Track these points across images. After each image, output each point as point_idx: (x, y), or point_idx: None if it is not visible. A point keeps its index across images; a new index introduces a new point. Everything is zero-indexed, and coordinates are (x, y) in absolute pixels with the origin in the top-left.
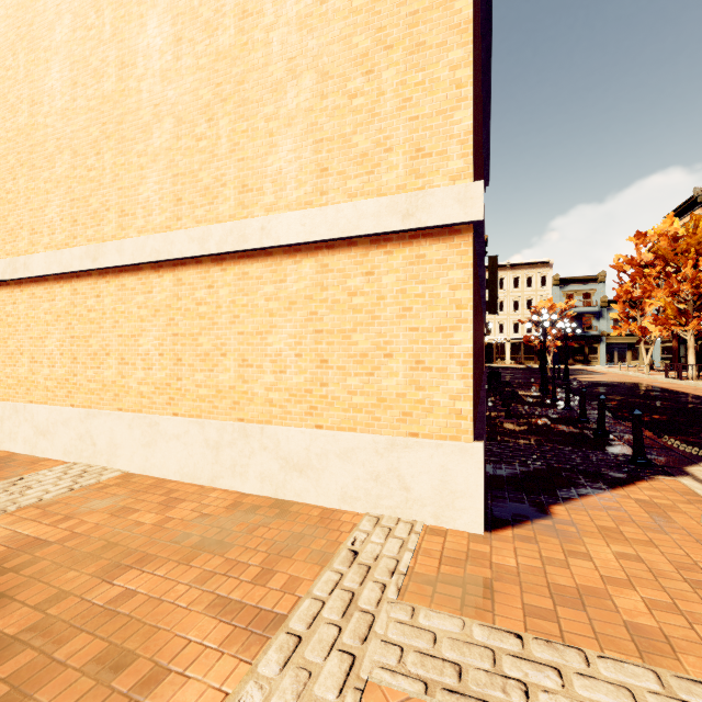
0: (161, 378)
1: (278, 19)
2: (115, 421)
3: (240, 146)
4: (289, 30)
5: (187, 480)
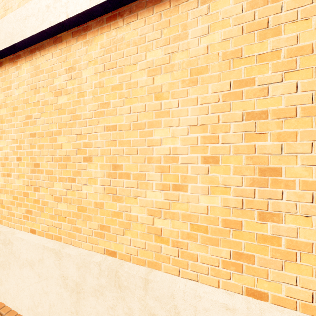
0: (19, 187)
1: None
2: None
3: None
4: None
5: None
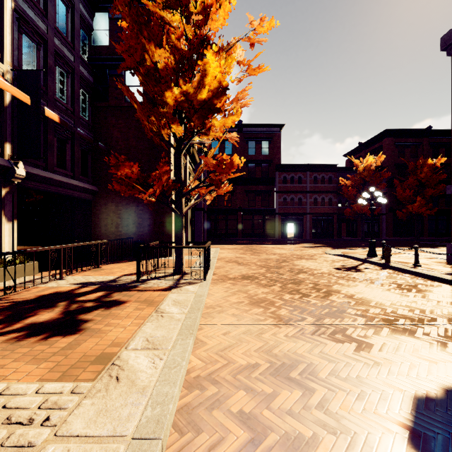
0: None
1: None
2: None
3: None
4: None
5: None
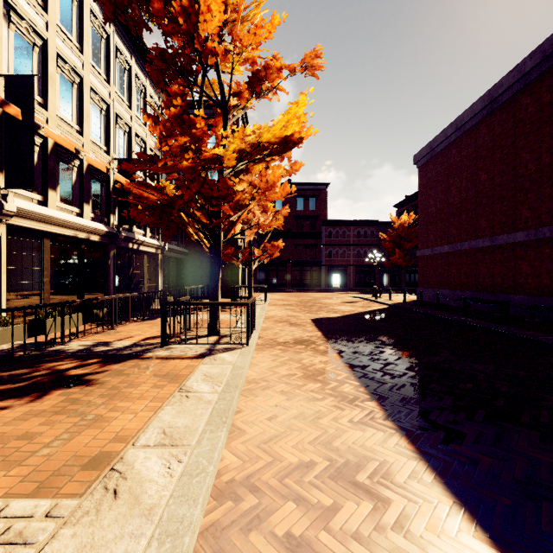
0: None
1: None
2: None
3: None
4: None
5: None
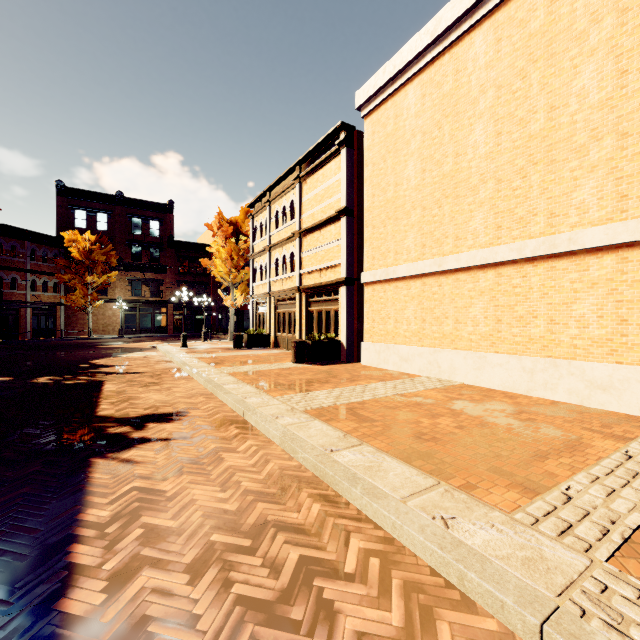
0: (485, 331)
1: (581, 106)
2: (454, 355)
3: (548, 190)
4: (591, 111)
5: (507, 390)
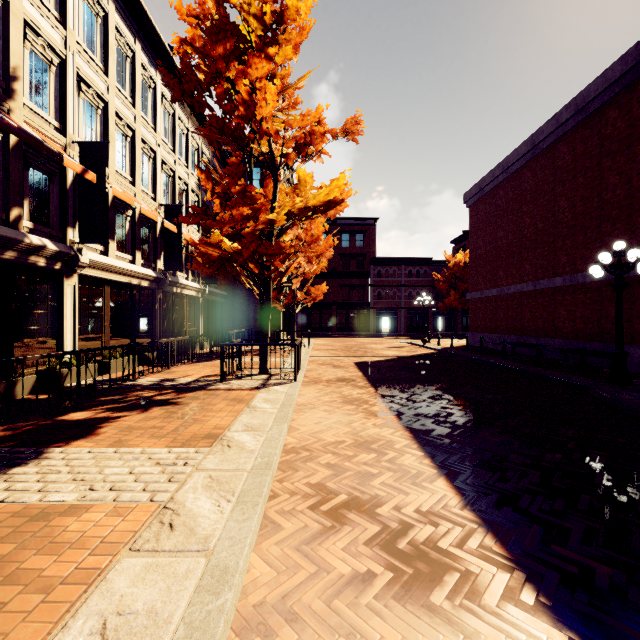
0: None
1: None
2: None
3: None
4: None
5: None
